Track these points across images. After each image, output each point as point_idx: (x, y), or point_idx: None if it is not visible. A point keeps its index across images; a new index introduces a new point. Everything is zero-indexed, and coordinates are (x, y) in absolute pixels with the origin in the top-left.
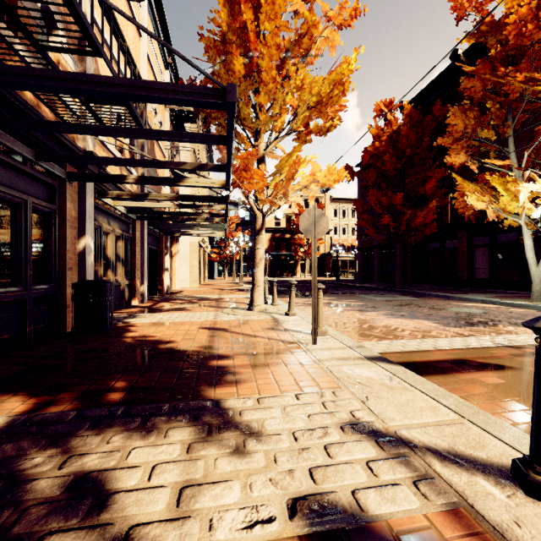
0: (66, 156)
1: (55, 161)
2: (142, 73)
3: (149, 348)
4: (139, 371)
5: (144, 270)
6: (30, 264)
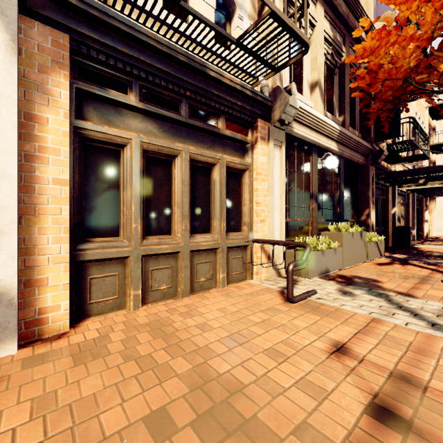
0: (396, 180)
1: (391, 183)
2: (412, 105)
3: (437, 253)
4: (438, 256)
5: (414, 221)
6: (380, 219)
